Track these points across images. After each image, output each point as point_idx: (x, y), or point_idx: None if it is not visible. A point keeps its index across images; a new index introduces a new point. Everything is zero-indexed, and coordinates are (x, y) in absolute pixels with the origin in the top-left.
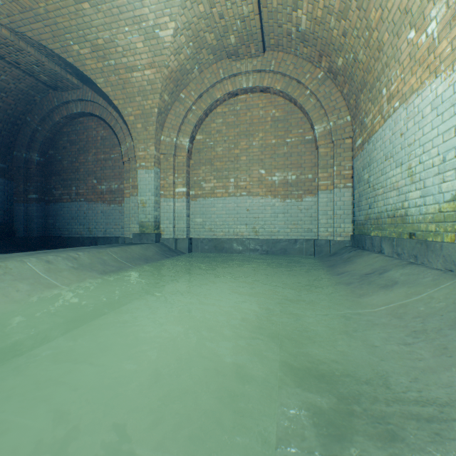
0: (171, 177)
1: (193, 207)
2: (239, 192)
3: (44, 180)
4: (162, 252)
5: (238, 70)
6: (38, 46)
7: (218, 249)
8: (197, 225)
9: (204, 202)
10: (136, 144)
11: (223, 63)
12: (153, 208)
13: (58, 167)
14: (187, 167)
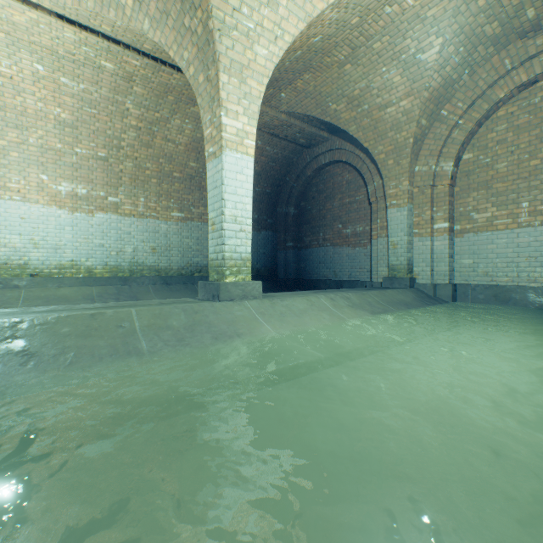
0: (427, 212)
1: (457, 246)
2: (537, 219)
3: (297, 229)
4: (419, 299)
5: (537, 48)
6: (302, 118)
7: (498, 299)
8: (463, 268)
9: (475, 238)
10: (385, 183)
11: (509, 49)
12: (405, 249)
13: (308, 216)
14: (448, 197)
